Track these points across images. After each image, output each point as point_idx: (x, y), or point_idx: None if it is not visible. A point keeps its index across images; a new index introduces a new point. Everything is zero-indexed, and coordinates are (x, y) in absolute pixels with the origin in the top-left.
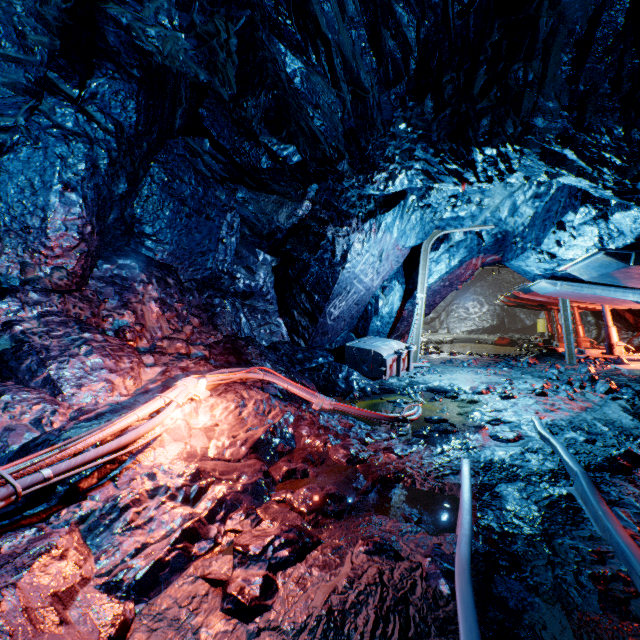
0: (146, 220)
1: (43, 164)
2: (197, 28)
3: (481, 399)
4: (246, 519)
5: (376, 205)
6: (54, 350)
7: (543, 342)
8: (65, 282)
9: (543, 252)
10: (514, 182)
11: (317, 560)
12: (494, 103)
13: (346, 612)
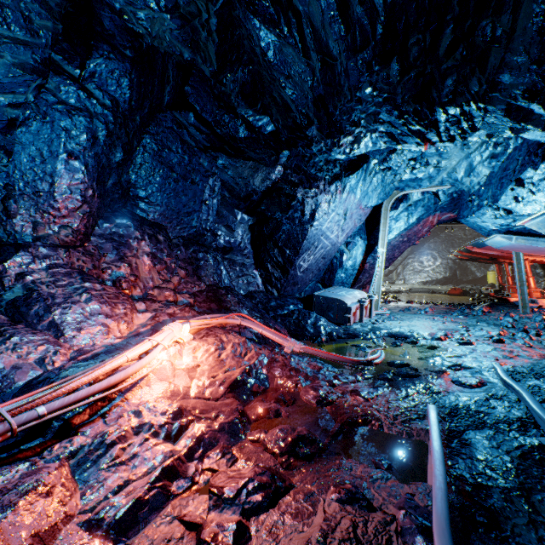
0: (140, 185)
1: (50, 136)
2: (181, 9)
3: (440, 345)
4: (222, 458)
5: (341, 169)
6: (59, 297)
7: (494, 292)
8: (70, 239)
9: (499, 208)
10: (476, 140)
11: (289, 507)
12: (459, 62)
13: None
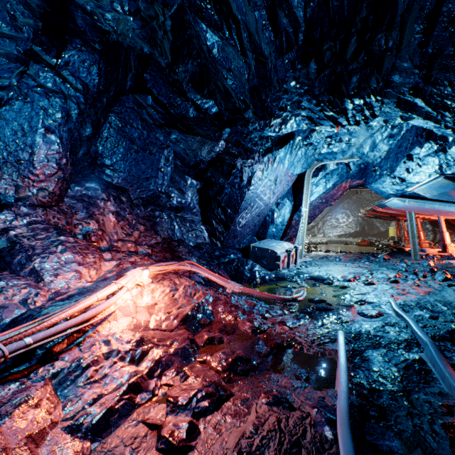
0: (106, 155)
1: (30, 114)
2: (142, 13)
3: (350, 285)
4: (176, 376)
5: (272, 144)
6: (38, 249)
7: (394, 243)
8: (47, 199)
9: (395, 177)
10: (376, 125)
11: (230, 409)
12: (362, 65)
13: (252, 453)
